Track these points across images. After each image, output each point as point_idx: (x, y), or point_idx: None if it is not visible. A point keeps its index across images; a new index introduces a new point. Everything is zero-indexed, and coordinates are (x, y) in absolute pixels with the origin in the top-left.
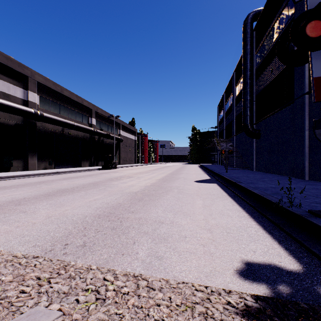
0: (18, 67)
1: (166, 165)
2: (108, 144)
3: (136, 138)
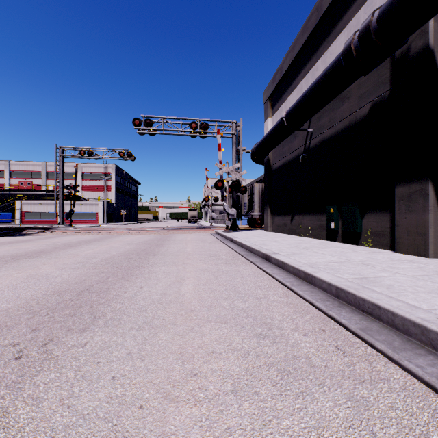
0: None
1: None
2: None
3: None
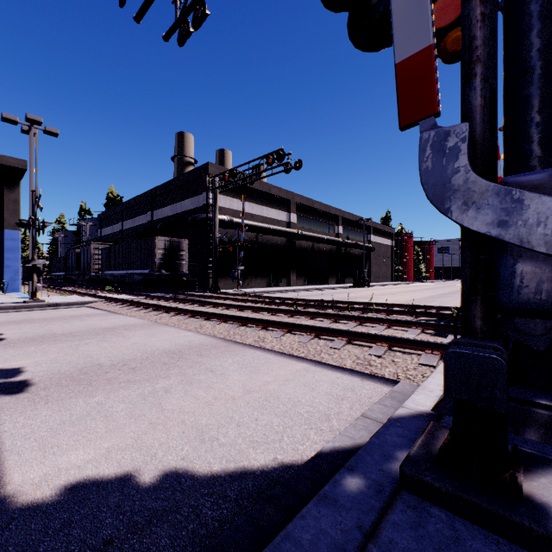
0: (285, 195)
1: (445, 285)
2: (355, 256)
3: (392, 243)
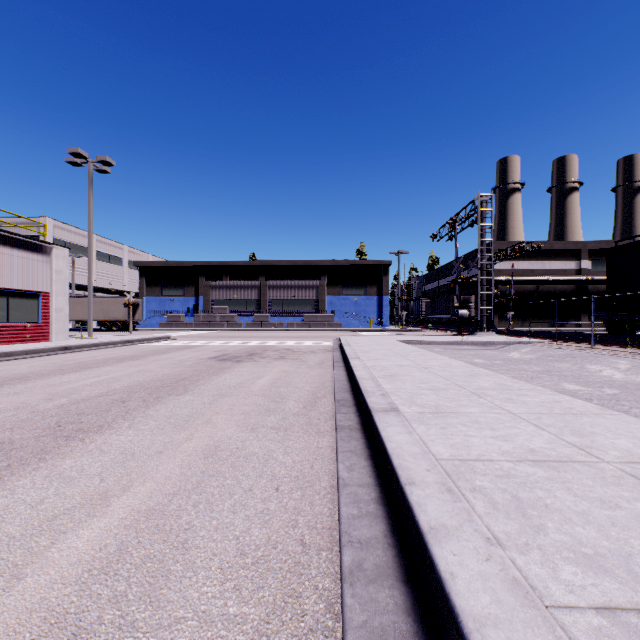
0: (572, 246)
1: None
2: None
3: None
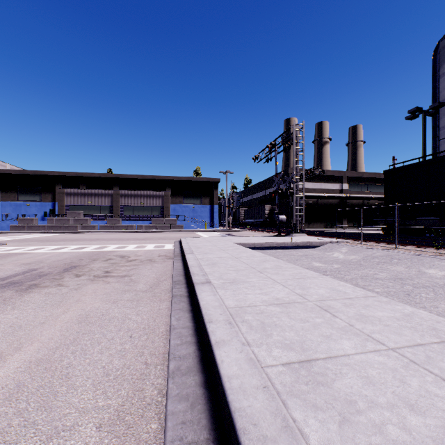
0: (337, 174)
1: None
2: None
3: None
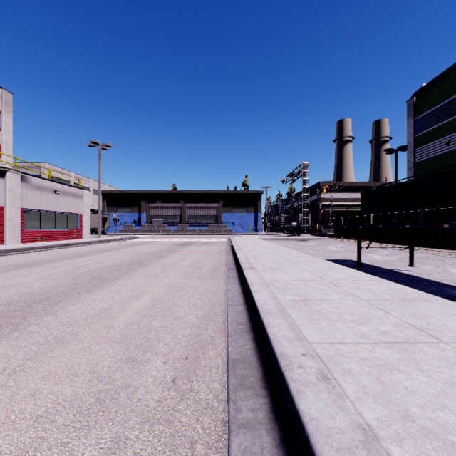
0: (367, 184)
1: None
2: None
3: None
